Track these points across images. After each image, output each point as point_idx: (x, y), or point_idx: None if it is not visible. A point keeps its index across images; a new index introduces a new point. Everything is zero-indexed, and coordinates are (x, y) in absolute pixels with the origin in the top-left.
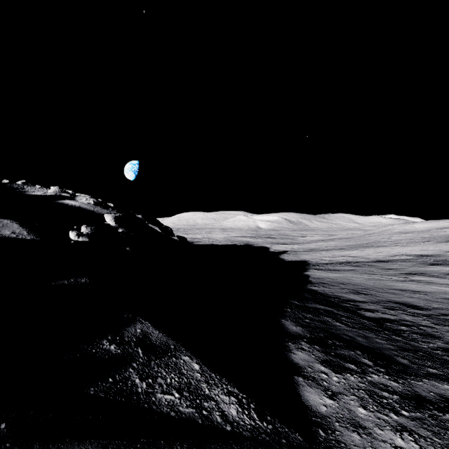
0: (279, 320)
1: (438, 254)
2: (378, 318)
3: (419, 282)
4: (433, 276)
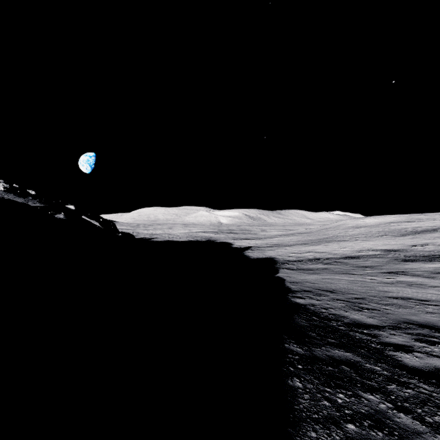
0: None
1: (404, 248)
2: (433, 371)
3: (410, 284)
4: (418, 275)
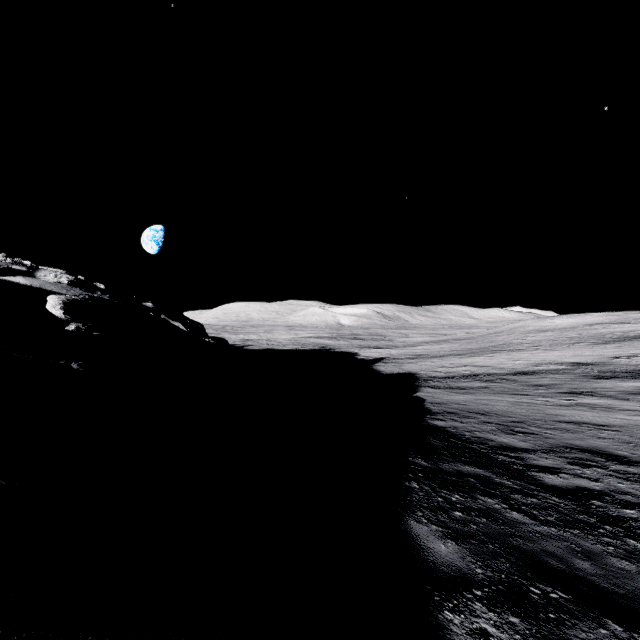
0: (404, 522)
1: (601, 361)
2: (572, 489)
3: (593, 407)
4: (608, 396)
